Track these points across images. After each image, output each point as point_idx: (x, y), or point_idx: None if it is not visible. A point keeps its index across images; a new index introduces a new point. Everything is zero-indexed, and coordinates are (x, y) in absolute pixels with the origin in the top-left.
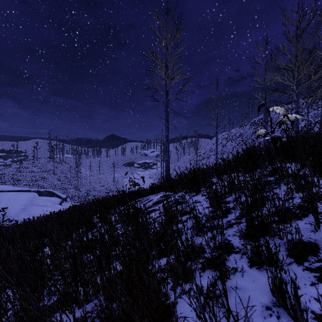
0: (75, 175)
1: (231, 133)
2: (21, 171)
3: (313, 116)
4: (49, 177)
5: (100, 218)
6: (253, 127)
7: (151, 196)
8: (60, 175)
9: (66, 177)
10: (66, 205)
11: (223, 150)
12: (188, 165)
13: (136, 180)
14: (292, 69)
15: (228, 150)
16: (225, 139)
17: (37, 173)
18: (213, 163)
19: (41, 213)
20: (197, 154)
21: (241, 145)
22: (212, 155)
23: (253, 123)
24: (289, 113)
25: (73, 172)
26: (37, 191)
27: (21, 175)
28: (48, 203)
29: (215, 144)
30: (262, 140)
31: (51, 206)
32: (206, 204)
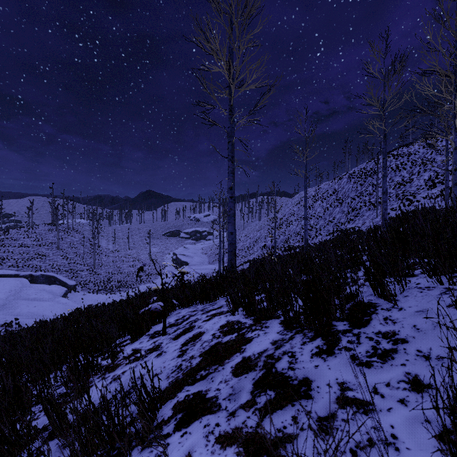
0: (91, 250)
1: (320, 189)
2: (6, 244)
3: (440, 165)
4: (50, 253)
5: (46, 414)
6: (353, 180)
7: (200, 317)
8: (68, 250)
9: (77, 253)
10: (74, 296)
11: (310, 214)
12: (259, 235)
13: (182, 258)
14: (451, 73)
15: (317, 214)
16: (312, 198)
17: (32, 247)
18: (295, 232)
19: (31, 311)
20: (276, 219)
21: (336, 206)
22: (294, 221)
23: (353, 175)
24: (404, 160)
25: (88, 246)
26: (30, 276)
27: (5, 251)
28: (45, 294)
29: (297, 204)
30: (368, 198)
31: (48, 299)
32: (409, 435)
